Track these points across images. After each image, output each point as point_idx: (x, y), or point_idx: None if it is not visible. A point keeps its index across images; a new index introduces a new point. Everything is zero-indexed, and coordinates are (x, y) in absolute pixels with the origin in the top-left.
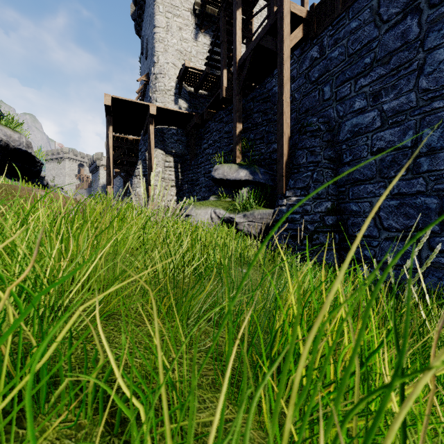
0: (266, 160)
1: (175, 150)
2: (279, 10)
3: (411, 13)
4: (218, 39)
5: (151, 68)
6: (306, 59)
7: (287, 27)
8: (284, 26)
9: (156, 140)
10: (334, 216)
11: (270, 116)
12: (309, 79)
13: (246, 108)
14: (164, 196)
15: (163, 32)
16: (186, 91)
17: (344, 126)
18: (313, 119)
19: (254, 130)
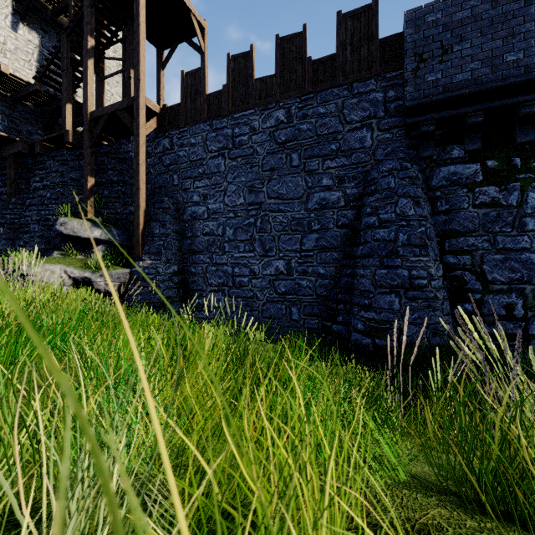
0: (122, 220)
1: None
2: (136, 100)
3: (222, 156)
4: (57, 59)
5: None
6: (160, 144)
7: (143, 118)
8: (141, 116)
9: None
10: (179, 276)
11: (127, 178)
12: (162, 162)
13: (99, 161)
14: None
15: None
16: None
17: (187, 210)
18: (165, 198)
19: (109, 187)
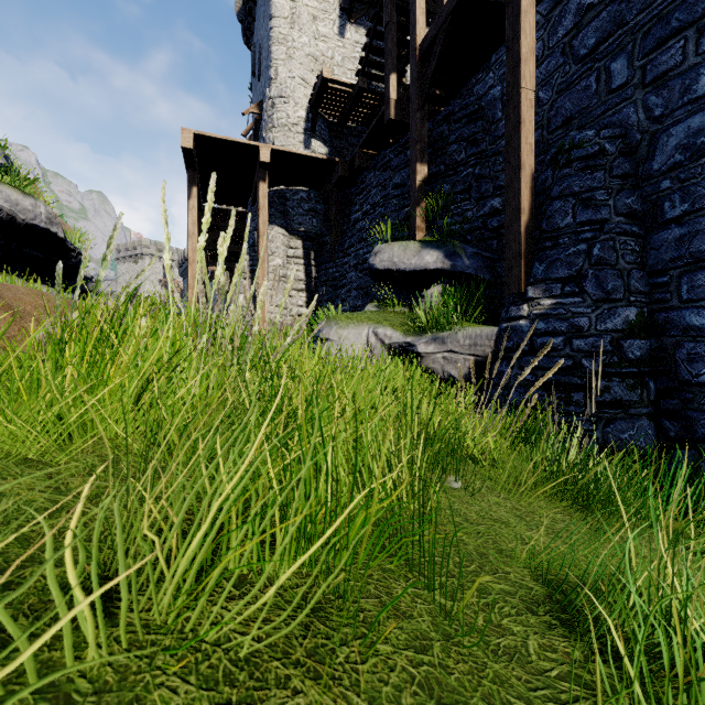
0: (475, 232)
1: (305, 228)
2: None
3: None
4: (380, 24)
5: (266, 90)
6: (565, 14)
7: None
8: None
9: (272, 211)
10: (643, 339)
11: (484, 145)
12: (572, 54)
13: (435, 137)
14: (286, 308)
15: (285, 25)
16: (324, 125)
17: (666, 138)
18: (586, 133)
19: (450, 177)
